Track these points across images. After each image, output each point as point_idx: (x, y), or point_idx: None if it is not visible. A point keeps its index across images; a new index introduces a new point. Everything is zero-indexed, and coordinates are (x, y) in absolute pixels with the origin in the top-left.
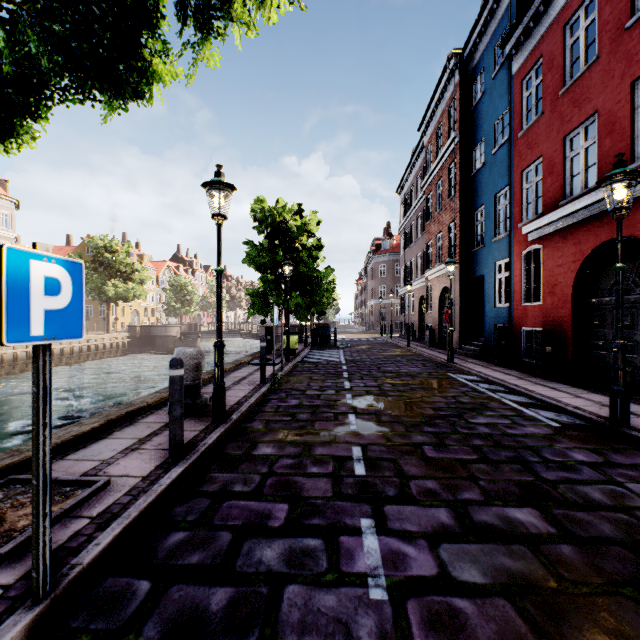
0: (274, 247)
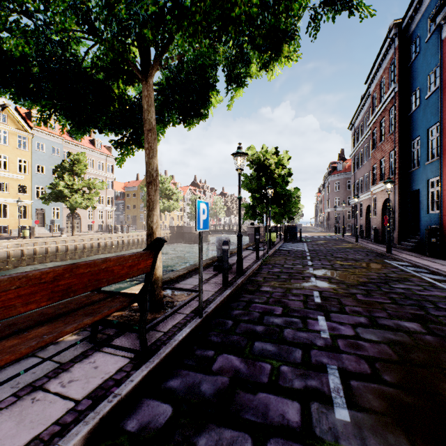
0: (260, 177)
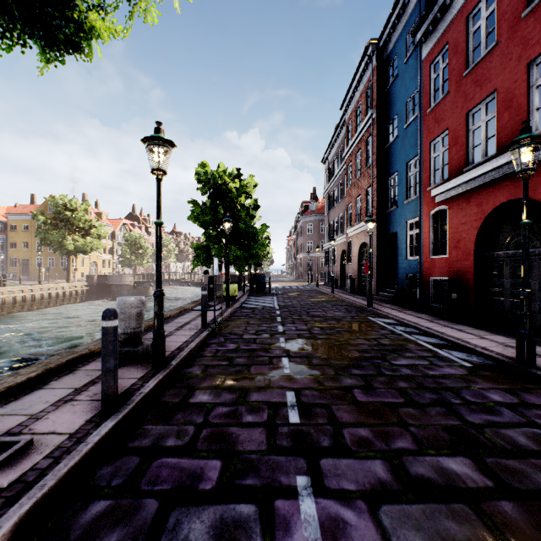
0: (216, 206)
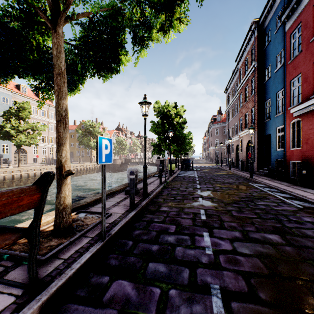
0: (164, 123)
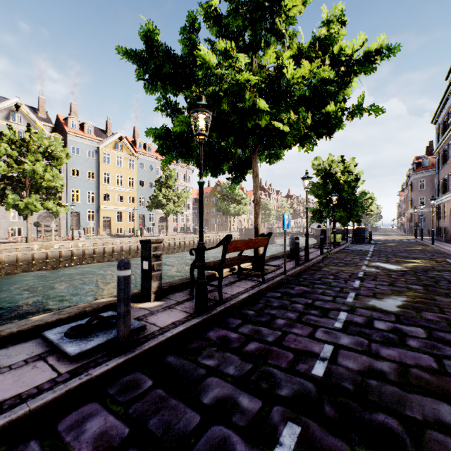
0: (326, 184)
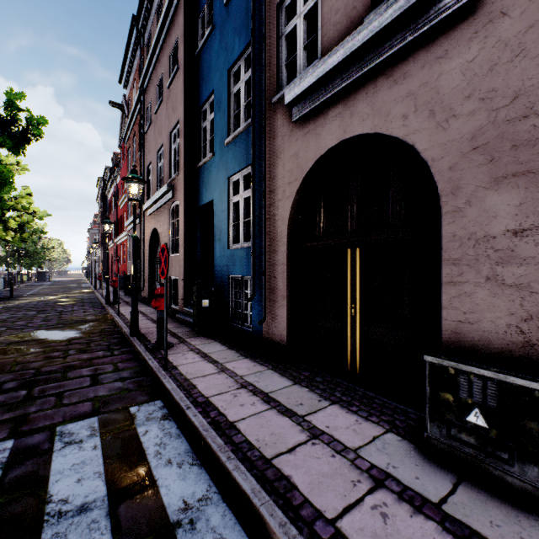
0: None
